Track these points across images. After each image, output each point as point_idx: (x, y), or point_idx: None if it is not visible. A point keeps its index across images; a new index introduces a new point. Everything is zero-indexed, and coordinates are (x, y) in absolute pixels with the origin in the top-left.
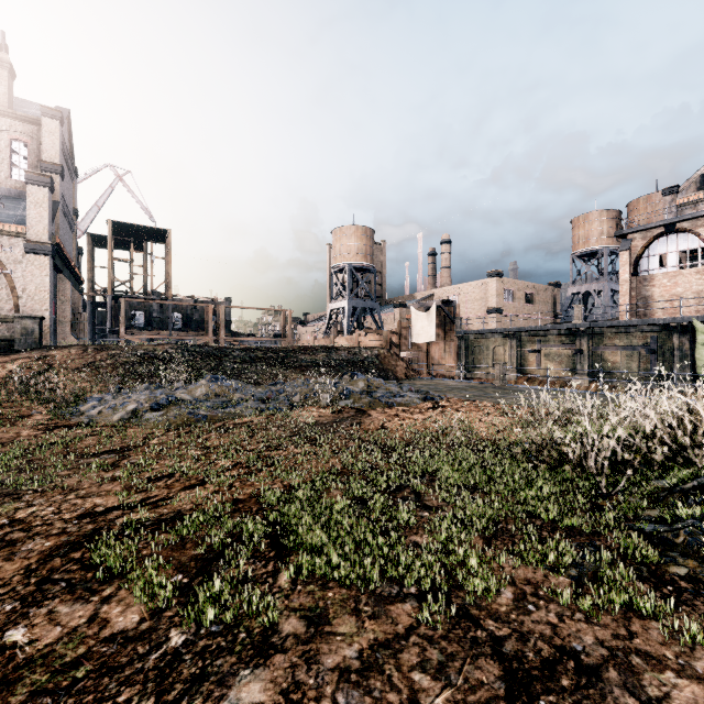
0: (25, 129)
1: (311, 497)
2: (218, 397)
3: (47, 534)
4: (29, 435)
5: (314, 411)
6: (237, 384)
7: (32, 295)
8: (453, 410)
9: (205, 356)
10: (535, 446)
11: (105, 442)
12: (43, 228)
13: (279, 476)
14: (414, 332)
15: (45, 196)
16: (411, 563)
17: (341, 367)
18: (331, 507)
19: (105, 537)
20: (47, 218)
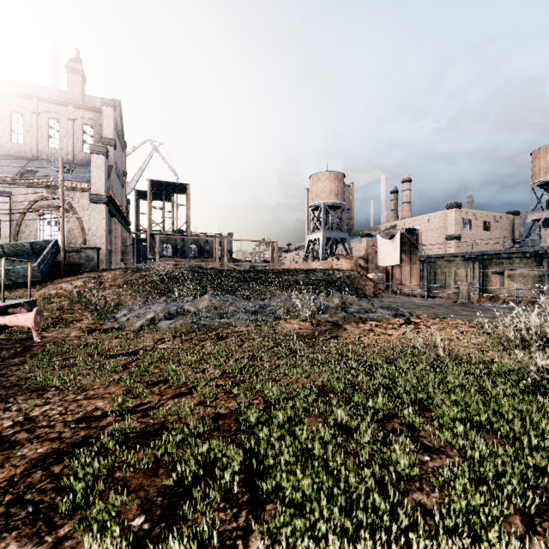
0: (92, 116)
1: (291, 420)
2: (216, 309)
3: (45, 437)
4: (75, 336)
5: (294, 324)
6: (232, 299)
7: (94, 233)
8: (426, 327)
9: (210, 277)
10: (547, 376)
11: (123, 345)
12: (101, 184)
13: (261, 391)
14: (379, 257)
15: (103, 161)
16: (423, 544)
17: (318, 286)
18: (313, 437)
19: (82, 453)
20: (104, 177)
